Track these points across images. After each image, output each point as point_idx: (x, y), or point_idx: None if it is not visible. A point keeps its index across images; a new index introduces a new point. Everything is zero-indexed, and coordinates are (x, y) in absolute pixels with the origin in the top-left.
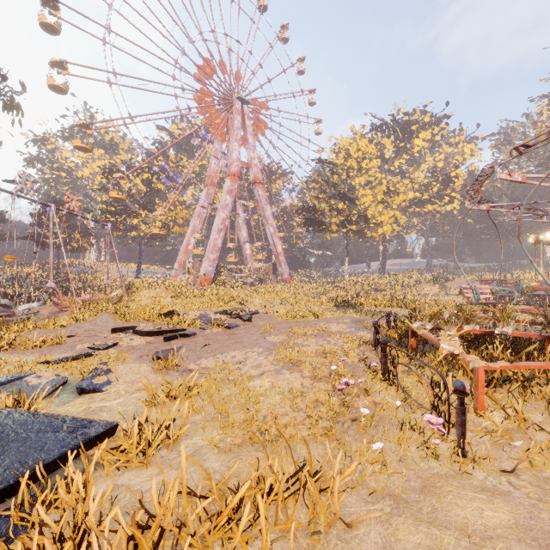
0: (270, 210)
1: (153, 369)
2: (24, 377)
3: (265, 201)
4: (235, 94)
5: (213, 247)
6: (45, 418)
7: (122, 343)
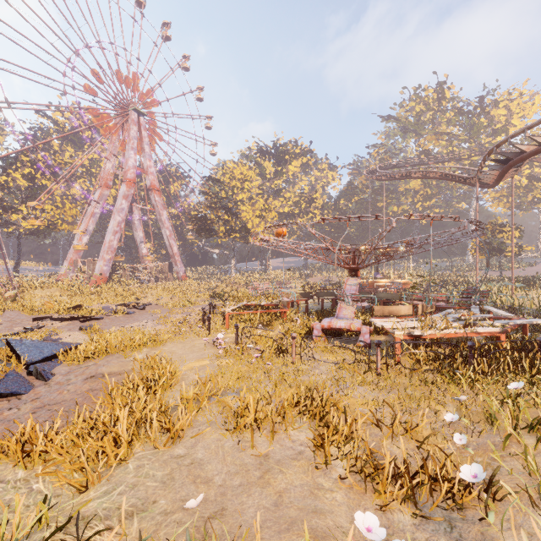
0: (166, 215)
1: (83, 334)
2: (1, 340)
3: (161, 206)
4: (131, 104)
5: (109, 247)
6: (50, 342)
7: (49, 325)
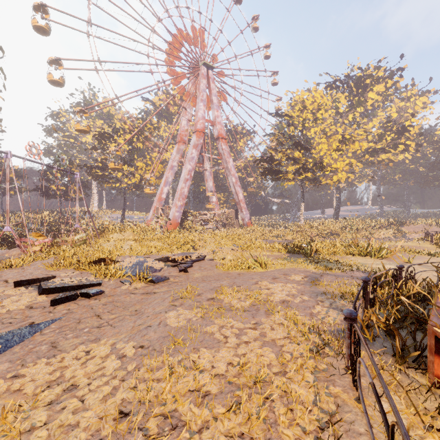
0: (232, 162)
1: None
2: None
3: (227, 154)
4: (201, 61)
5: (180, 194)
6: None
7: None
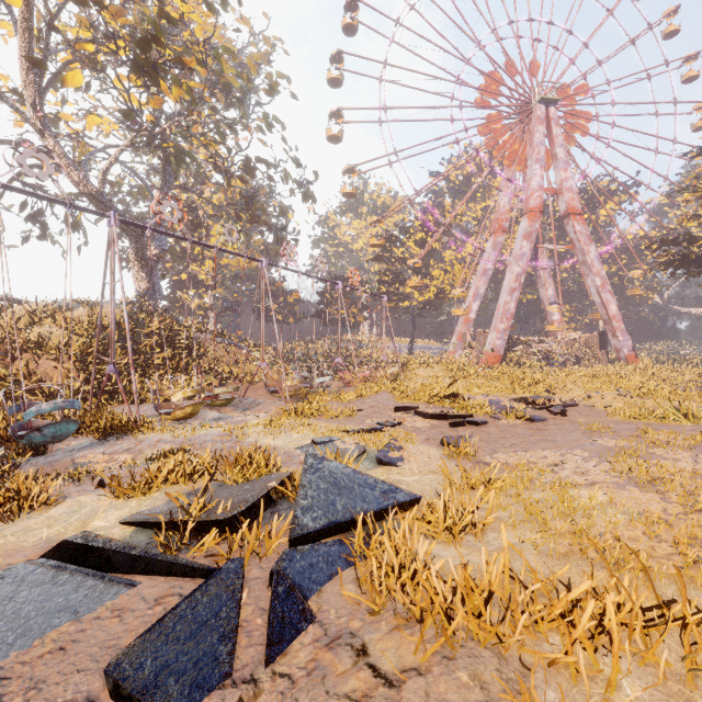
0: (594, 252)
1: (442, 455)
2: (333, 441)
3: (585, 239)
4: (534, 97)
5: (503, 313)
6: (362, 476)
7: (406, 423)
